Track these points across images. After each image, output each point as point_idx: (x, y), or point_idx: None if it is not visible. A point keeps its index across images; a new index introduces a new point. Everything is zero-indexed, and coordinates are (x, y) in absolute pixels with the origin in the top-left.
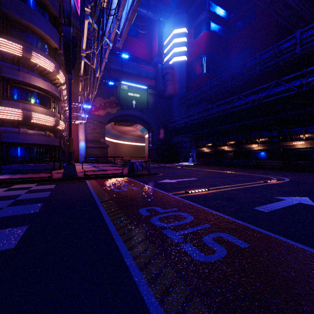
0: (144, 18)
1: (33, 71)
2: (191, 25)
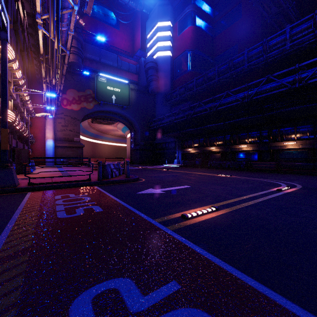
0: (126, 8)
1: None
2: (176, 19)
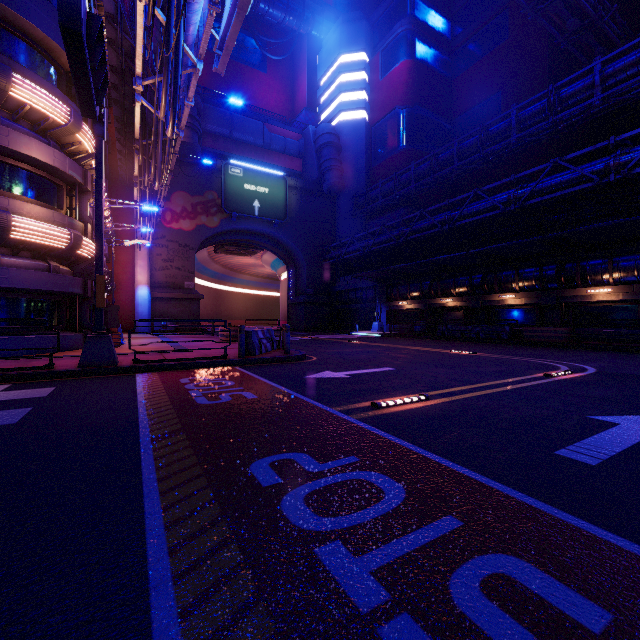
0: (279, 29)
1: (15, 121)
2: (376, 46)
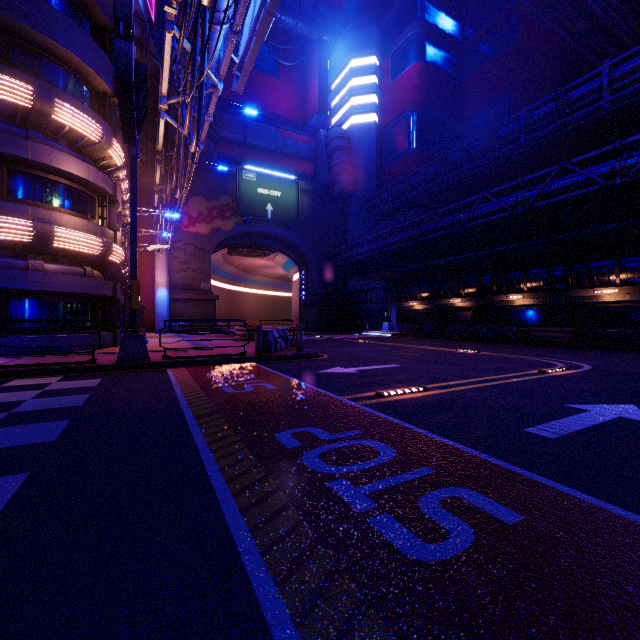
0: (291, 35)
1: (56, 141)
2: (387, 50)
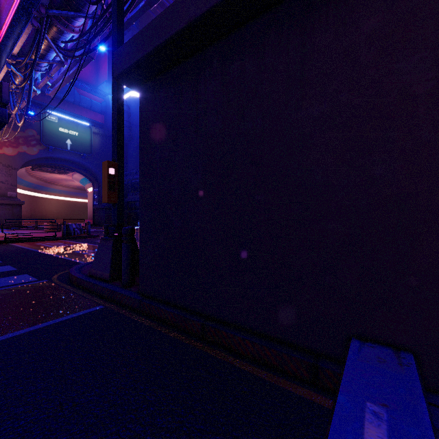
0: None
1: None
2: None
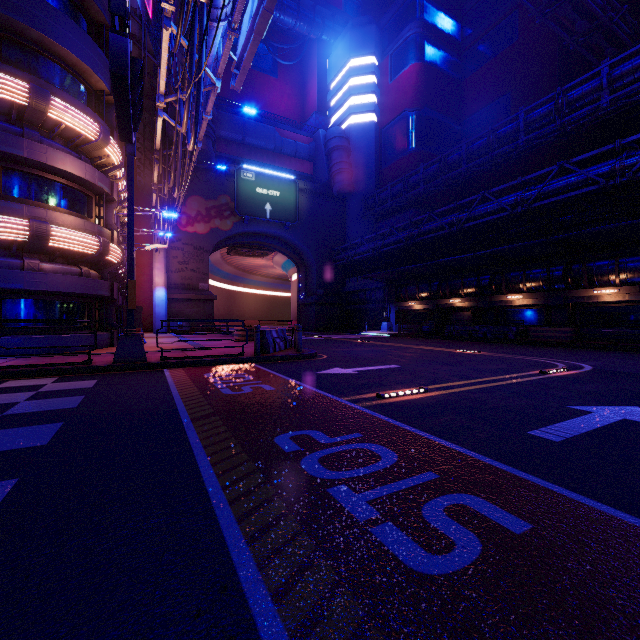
0: (290, 35)
1: (52, 139)
2: (386, 50)
